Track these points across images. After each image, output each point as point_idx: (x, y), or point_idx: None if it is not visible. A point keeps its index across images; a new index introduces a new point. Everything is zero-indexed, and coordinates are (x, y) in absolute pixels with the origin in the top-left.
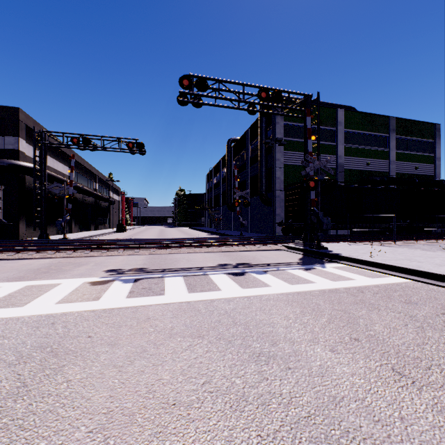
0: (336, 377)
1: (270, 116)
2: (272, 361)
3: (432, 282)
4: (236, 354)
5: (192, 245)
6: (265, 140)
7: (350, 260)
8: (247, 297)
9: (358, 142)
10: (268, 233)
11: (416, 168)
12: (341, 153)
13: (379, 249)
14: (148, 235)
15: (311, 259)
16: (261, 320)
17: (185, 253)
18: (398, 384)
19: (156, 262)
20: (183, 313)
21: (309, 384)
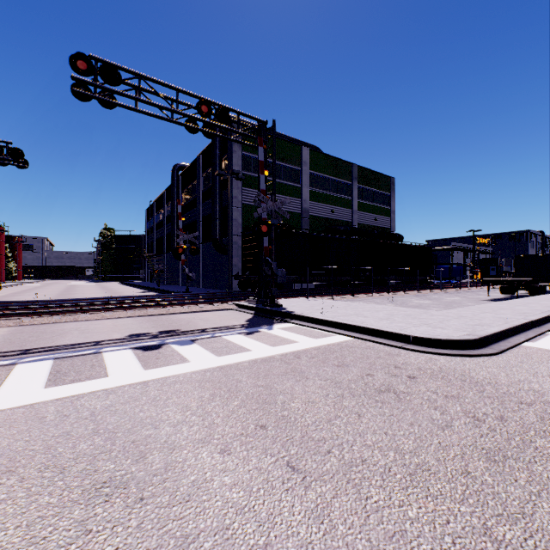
0: (208, 496)
1: (226, 142)
2: (119, 492)
3: (370, 339)
4: (59, 493)
5: (101, 307)
6: (219, 170)
7: (302, 318)
8: (145, 382)
9: (323, 186)
10: (224, 289)
11: (376, 220)
12: (306, 197)
13: (336, 304)
14: (40, 294)
15: (262, 319)
16: (144, 419)
17: (86, 320)
18: (286, 486)
19: (20, 338)
20: (6, 429)
21: (159, 523)
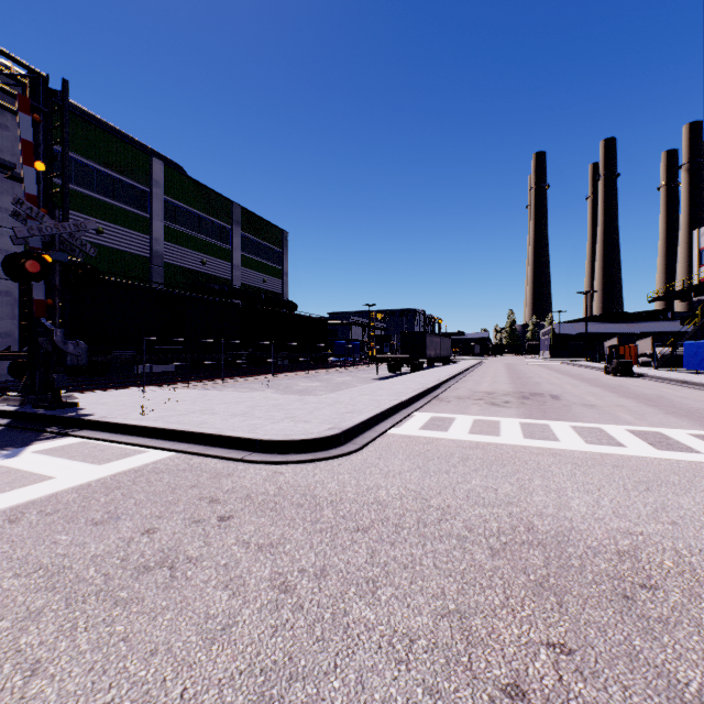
0: None
1: None
2: None
3: (200, 451)
4: None
5: None
6: None
7: (100, 426)
8: None
9: (189, 224)
10: None
11: (265, 281)
12: (159, 234)
13: (185, 395)
14: None
15: (15, 434)
16: None
17: None
18: None
19: None
20: None
21: None
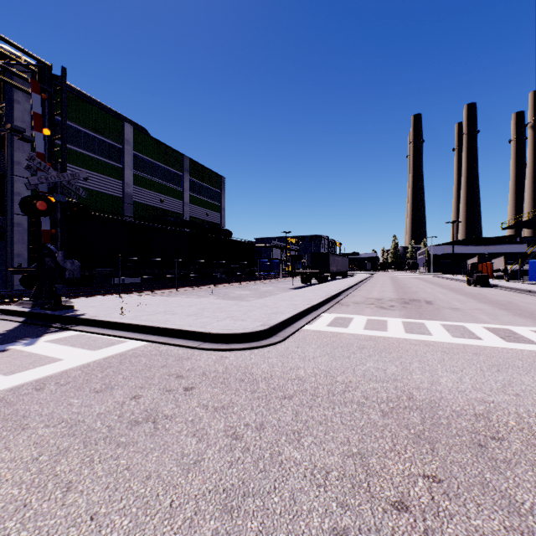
0: None
1: (3, 85)
2: None
3: (166, 341)
4: None
5: None
6: None
7: (92, 323)
8: None
9: (151, 172)
10: (0, 287)
11: (208, 215)
12: (129, 180)
13: (150, 300)
14: None
15: (30, 329)
16: None
17: None
18: None
19: None
20: None
21: None
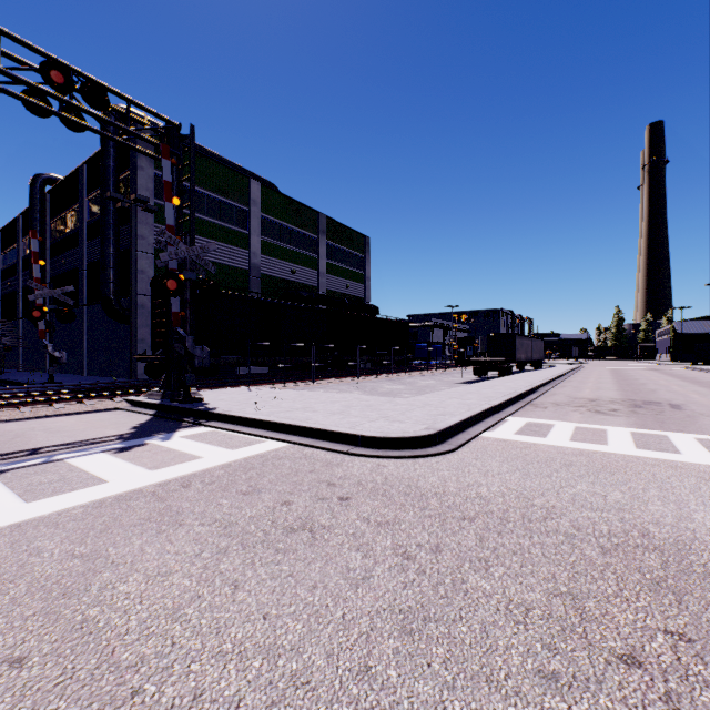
0: None
1: (127, 151)
2: None
3: (310, 443)
4: None
5: None
6: (112, 192)
7: (225, 418)
8: None
9: (281, 237)
10: (124, 376)
11: (348, 287)
12: (256, 248)
13: (285, 394)
14: None
15: (162, 423)
16: None
17: None
18: None
19: None
20: None
21: None
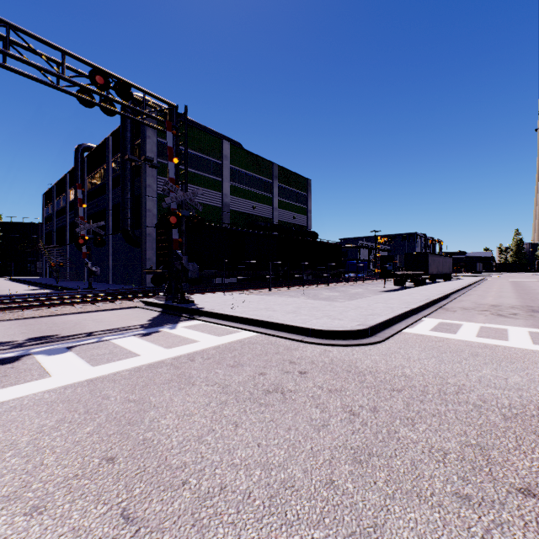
0: None
1: (139, 125)
2: None
3: (273, 333)
4: None
5: None
6: (129, 155)
7: (211, 315)
8: None
9: (245, 182)
10: (137, 285)
11: (294, 218)
12: (227, 191)
13: (250, 298)
14: None
15: (168, 317)
16: None
17: None
18: None
19: None
20: None
21: None
